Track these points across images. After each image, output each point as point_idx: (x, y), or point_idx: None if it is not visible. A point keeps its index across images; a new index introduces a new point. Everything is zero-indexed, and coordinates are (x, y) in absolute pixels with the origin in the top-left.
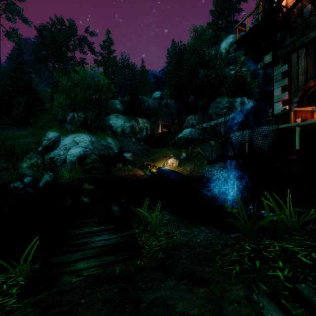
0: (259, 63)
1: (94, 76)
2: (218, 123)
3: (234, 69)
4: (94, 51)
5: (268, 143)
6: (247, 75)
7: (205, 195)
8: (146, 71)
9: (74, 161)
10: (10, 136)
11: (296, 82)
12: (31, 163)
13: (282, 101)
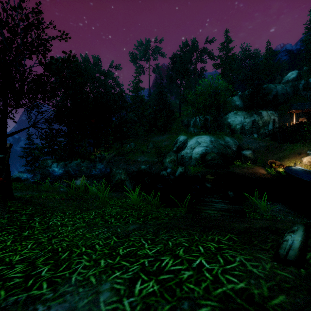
0: None
1: (213, 84)
2: None
3: None
4: (213, 56)
5: None
6: None
7: None
8: (273, 54)
9: (198, 158)
10: (156, 140)
11: None
12: (171, 159)
13: None
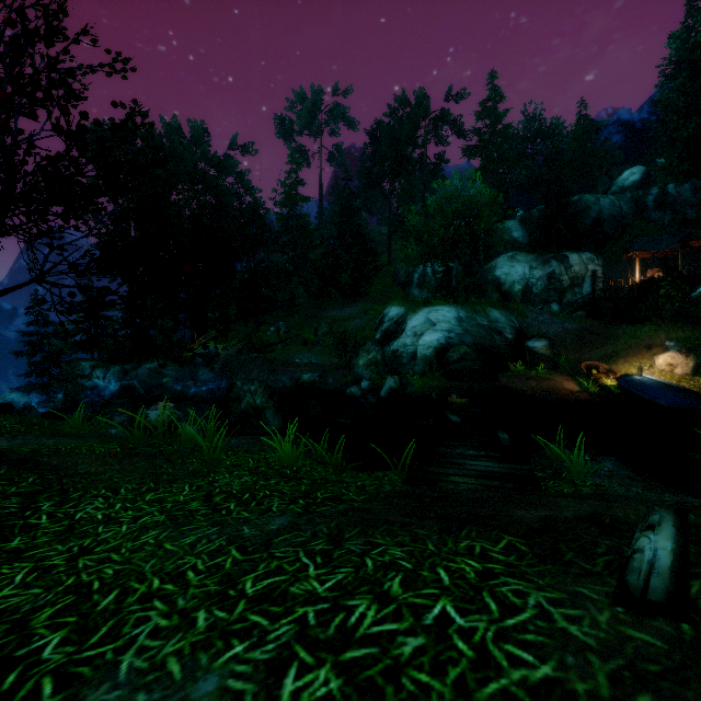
0: None
1: (463, 192)
2: None
3: None
4: (462, 130)
5: None
6: None
7: None
8: (592, 128)
9: (429, 356)
10: (337, 317)
11: None
12: (369, 359)
13: None
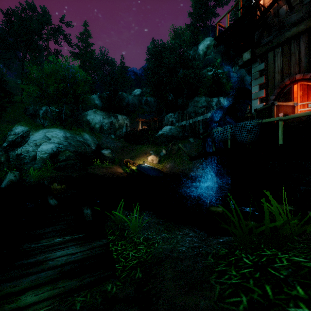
0: (238, 61)
1: (68, 67)
2: (197, 121)
3: (211, 70)
4: (70, 42)
5: (251, 138)
6: (223, 76)
7: (185, 192)
8: (126, 68)
9: (45, 158)
10: None
11: (272, 80)
12: None
13: (259, 98)
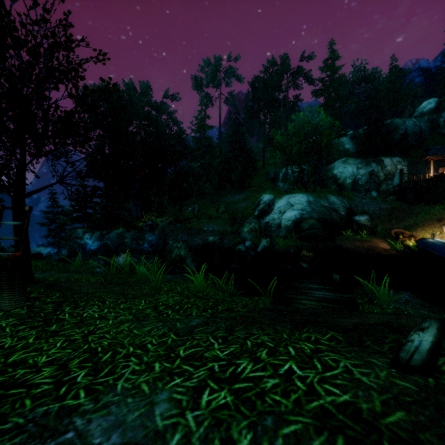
0: None
1: (311, 120)
2: None
3: None
4: (311, 79)
5: None
6: None
7: None
8: (400, 74)
9: (289, 226)
10: (230, 201)
11: None
12: (250, 227)
13: None
